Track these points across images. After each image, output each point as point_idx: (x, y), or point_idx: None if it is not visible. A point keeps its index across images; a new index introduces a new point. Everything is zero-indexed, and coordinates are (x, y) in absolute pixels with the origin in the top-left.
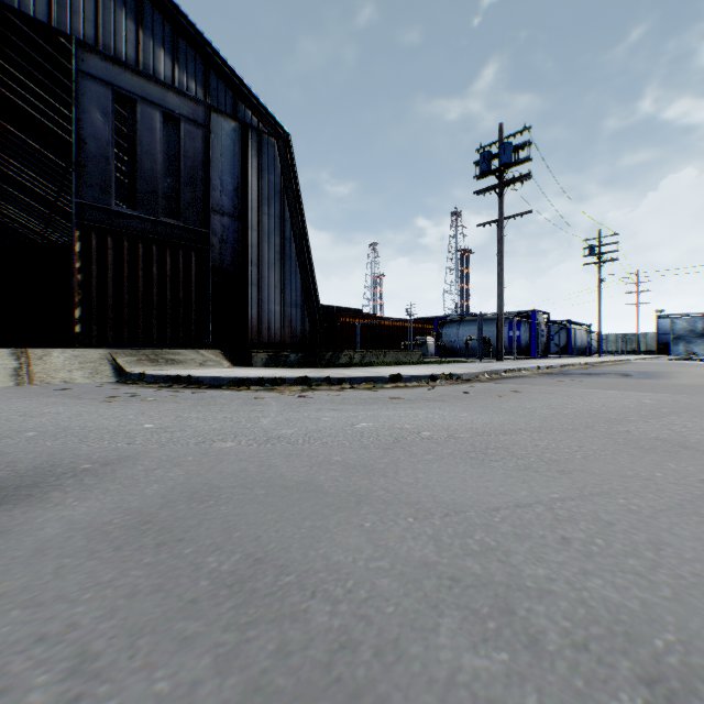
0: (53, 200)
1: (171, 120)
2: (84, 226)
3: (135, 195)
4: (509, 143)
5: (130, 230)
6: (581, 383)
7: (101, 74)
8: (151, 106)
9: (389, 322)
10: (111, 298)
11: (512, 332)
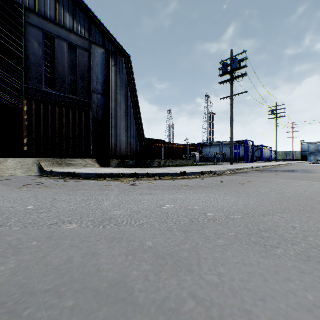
0: (20, 89)
1: (72, 47)
2: (29, 98)
3: (55, 83)
4: (236, 58)
5: (52, 100)
6: (279, 176)
7: (37, 24)
8: (62, 40)
9: (177, 146)
10: (42, 133)
11: (235, 150)
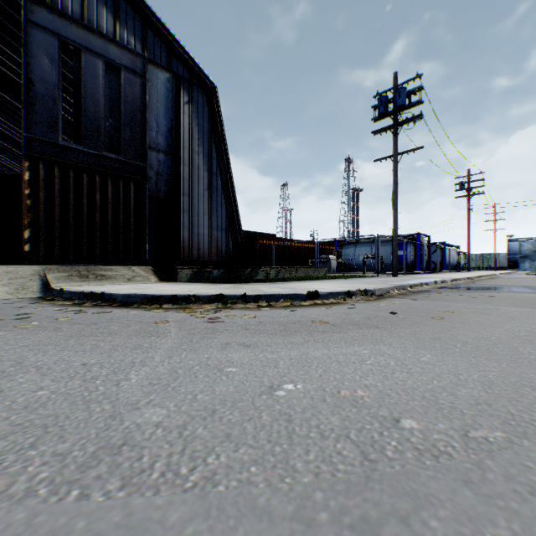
0: None
1: (112, 69)
2: (33, 157)
3: (80, 132)
4: (404, 88)
5: (75, 162)
6: (495, 299)
7: (49, 25)
8: (94, 55)
9: (299, 244)
10: (58, 221)
11: (399, 252)
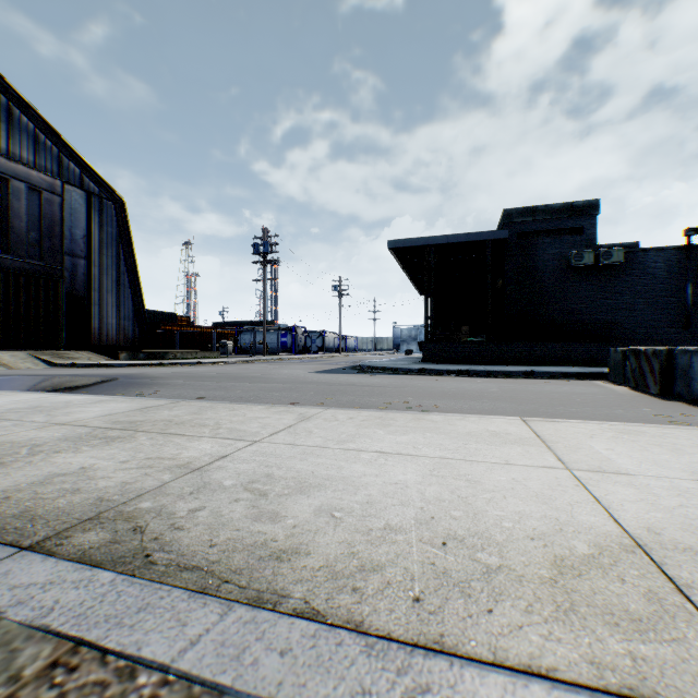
0: None
1: (34, 191)
2: None
3: (9, 244)
4: (268, 242)
5: (5, 268)
6: (272, 364)
7: None
8: (20, 182)
9: (202, 329)
10: None
11: (283, 339)
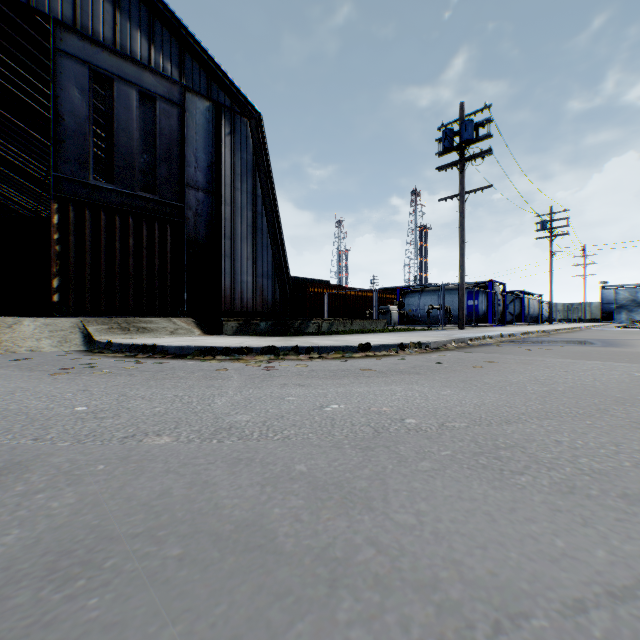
0: (43, 179)
1: (147, 99)
2: (62, 198)
3: (112, 169)
4: (471, 120)
5: (107, 203)
6: (551, 352)
7: (79, 53)
8: (127, 84)
9: (355, 292)
10: (89, 269)
11: (470, 302)
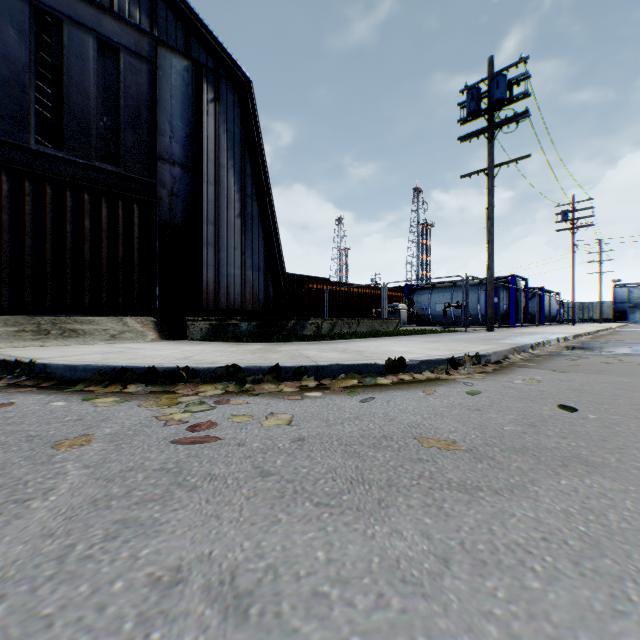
0: None
1: (108, 50)
2: None
3: (62, 133)
4: (503, 76)
5: (54, 174)
6: None
7: None
8: (82, 29)
9: (358, 289)
10: (29, 255)
11: None
